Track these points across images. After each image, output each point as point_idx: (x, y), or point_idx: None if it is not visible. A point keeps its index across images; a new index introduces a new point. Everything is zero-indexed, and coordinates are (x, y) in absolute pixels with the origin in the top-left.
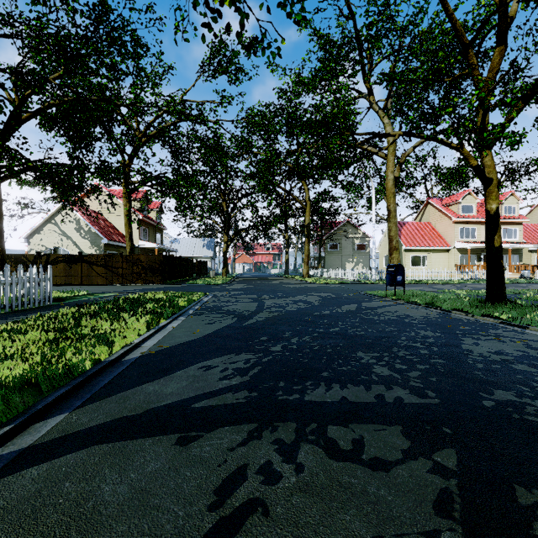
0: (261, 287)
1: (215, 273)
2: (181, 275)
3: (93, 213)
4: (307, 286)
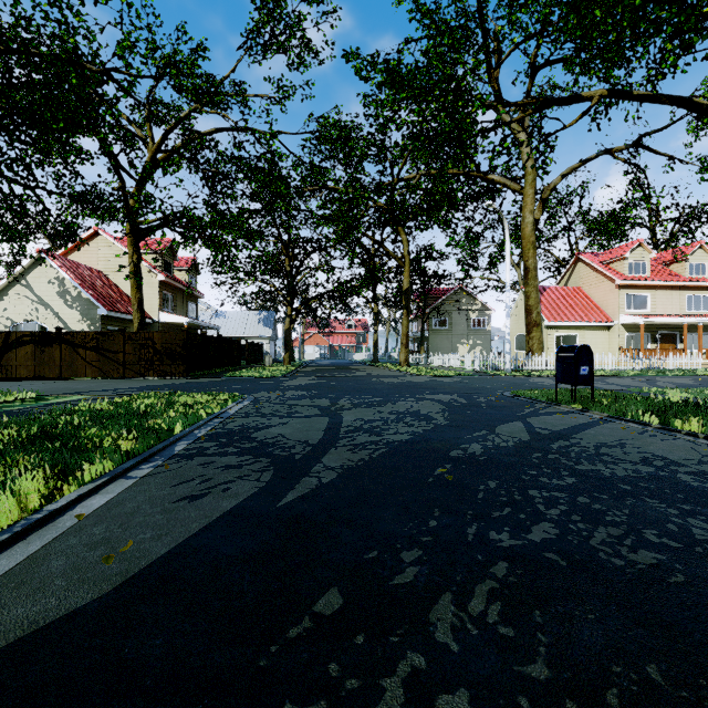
0: (337, 382)
1: (275, 360)
2: (221, 363)
3: (89, 271)
4: (410, 380)
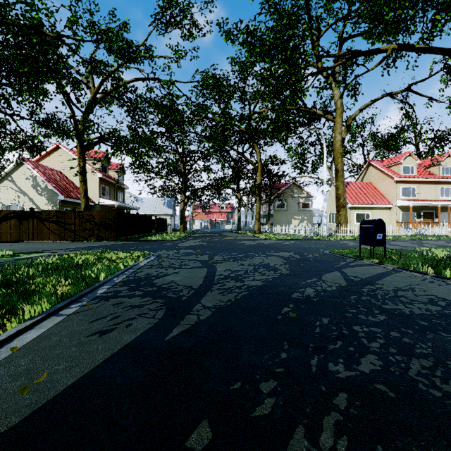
0: (214, 243)
1: (174, 229)
2: (139, 231)
3: (53, 172)
4: (261, 242)
